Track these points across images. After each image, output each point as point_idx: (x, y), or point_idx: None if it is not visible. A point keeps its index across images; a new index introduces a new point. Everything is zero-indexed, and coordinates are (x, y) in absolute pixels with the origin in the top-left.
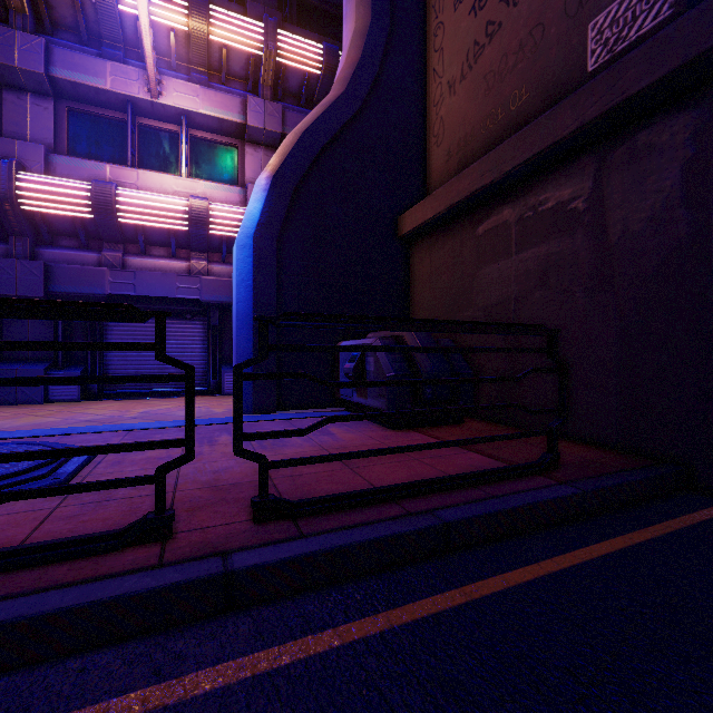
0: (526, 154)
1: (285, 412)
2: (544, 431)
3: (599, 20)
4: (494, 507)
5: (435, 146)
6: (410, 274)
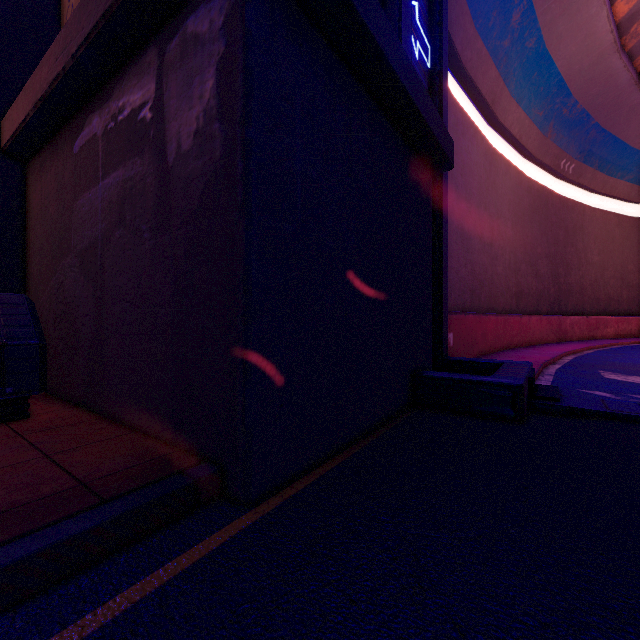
0: (86, 28)
1: None
2: None
3: None
4: None
5: None
6: (26, 205)
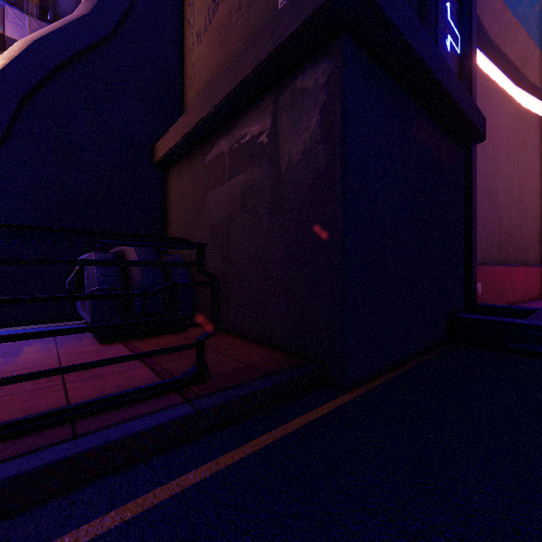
0: (226, 90)
1: (9, 329)
2: (188, 345)
3: None
4: (45, 459)
5: (189, 87)
6: (167, 197)
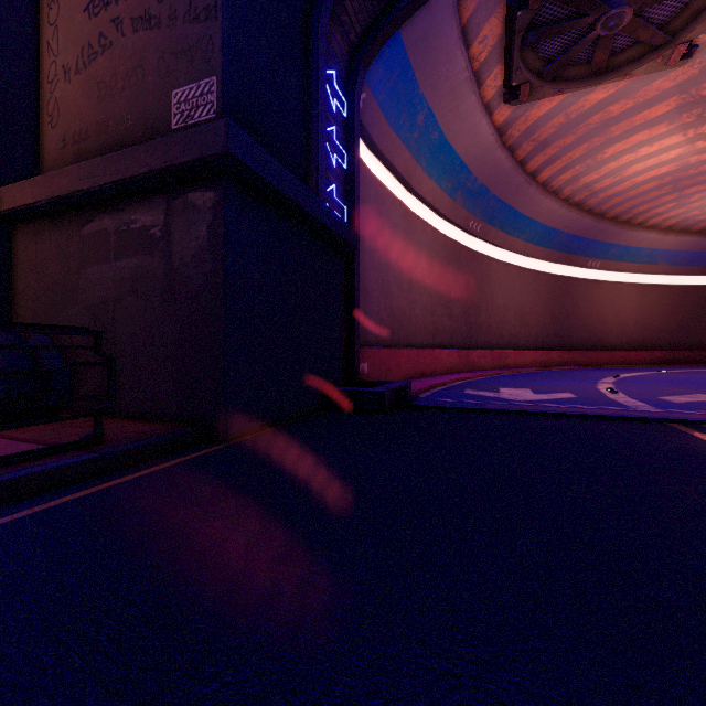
0: (115, 176)
1: None
2: (87, 414)
3: (179, 93)
4: None
5: (49, 126)
6: (13, 259)
